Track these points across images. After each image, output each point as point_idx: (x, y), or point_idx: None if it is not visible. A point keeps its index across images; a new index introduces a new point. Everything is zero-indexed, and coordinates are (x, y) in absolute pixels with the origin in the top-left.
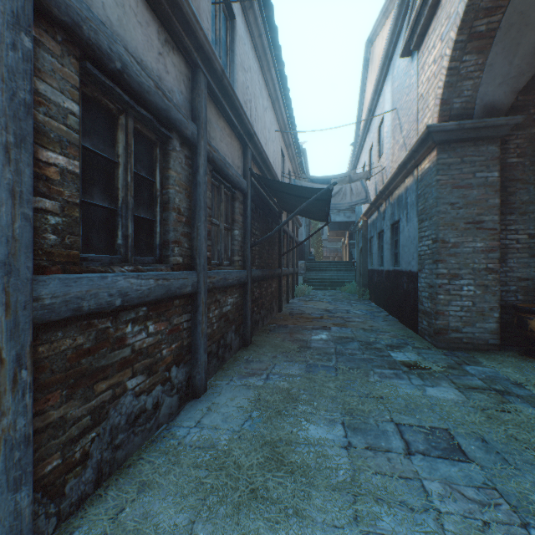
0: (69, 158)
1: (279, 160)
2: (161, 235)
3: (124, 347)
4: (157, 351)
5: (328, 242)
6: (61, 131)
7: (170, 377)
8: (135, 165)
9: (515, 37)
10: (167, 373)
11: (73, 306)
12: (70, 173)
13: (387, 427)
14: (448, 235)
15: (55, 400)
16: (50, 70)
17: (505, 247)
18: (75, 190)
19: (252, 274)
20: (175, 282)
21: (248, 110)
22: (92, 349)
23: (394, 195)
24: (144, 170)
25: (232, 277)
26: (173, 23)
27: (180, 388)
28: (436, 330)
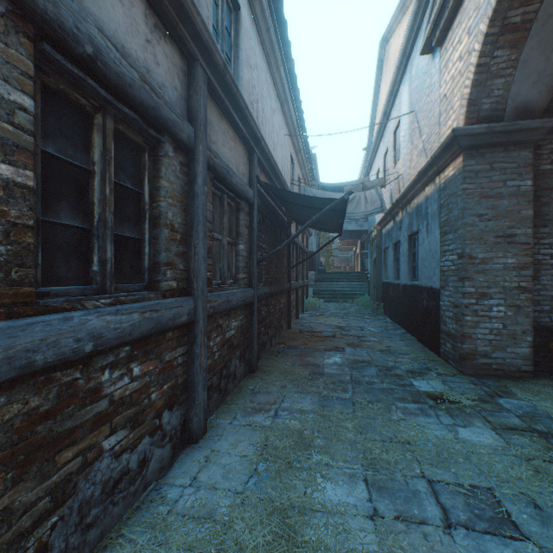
0: (18, 167)
1: (288, 166)
2: (151, 256)
3: (100, 399)
4: (144, 397)
5: (339, 251)
6: (4, 132)
7: (160, 424)
8: (116, 174)
9: None
10: (157, 420)
11: (21, 362)
12: (19, 186)
13: (418, 486)
14: (476, 250)
15: None
16: None
17: (537, 263)
18: (27, 208)
19: (258, 292)
20: (167, 313)
21: (255, 112)
22: (52, 411)
23: (412, 204)
24: (129, 180)
25: (237, 298)
26: (164, 5)
27: (174, 434)
28: (463, 355)
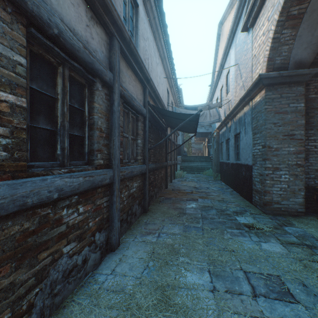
0: (18, 96)
1: (166, 95)
2: (89, 146)
3: (61, 225)
4: (85, 224)
5: (195, 144)
6: (11, 77)
7: (94, 240)
8: (70, 100)
9: (316, 18)
10: (92, 237)
11: (20, 203)
12: (18, 107)
13: (238, 274)
14: (272, 143)
15: (6, 271)
16: (1, 32)
17: (307, 150)
18: (22, 118)
19: (149, 167)
20: (98, 178)
21: (147, 64)
22: (36, 230)
23: (236, 117)
24: (76, 103)
25: (136, 170)
26: (96, 6)
27: (102, 246)
28: (265, 203)
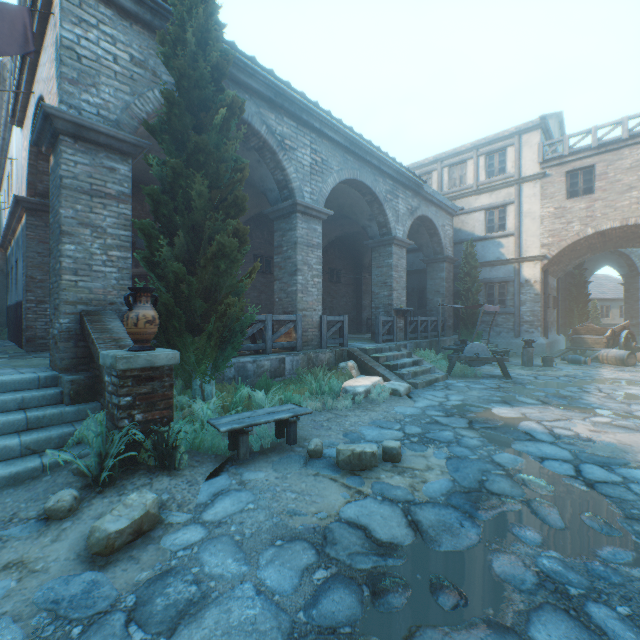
0: None
1: None
2: None
3: None
4: None
5: None
6: None
7: None
8: None
9: None
10: None
11: None
12: None
13: None
14: (37, 274)
15: None
16: None
17: None
18: None
19: None
20: None
21: None
22: None
23: (17, 235)
24: None
25: None
26: None
27: None
28: (27, 339)
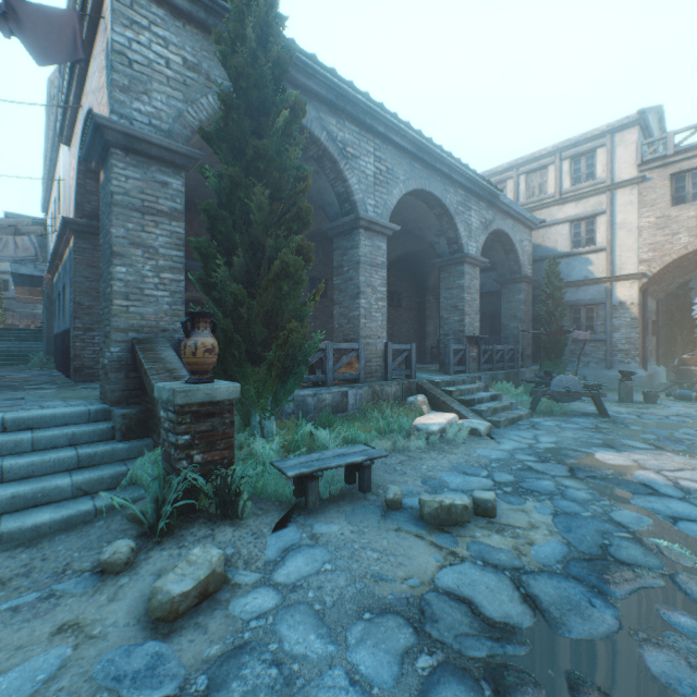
0: None
1: None
2: None
3: None
4: None
5: (20, 303)
6: None
7: None
8: None
9: None
10: None
11: None
12: None
13: None
14: (85, 299)
15: None
16: None
17: None
18: None
19: None
20: None
21: None
22: None
23: (65, 259)
24: None
25: None
26: None
27: None
28: (75, 369)
